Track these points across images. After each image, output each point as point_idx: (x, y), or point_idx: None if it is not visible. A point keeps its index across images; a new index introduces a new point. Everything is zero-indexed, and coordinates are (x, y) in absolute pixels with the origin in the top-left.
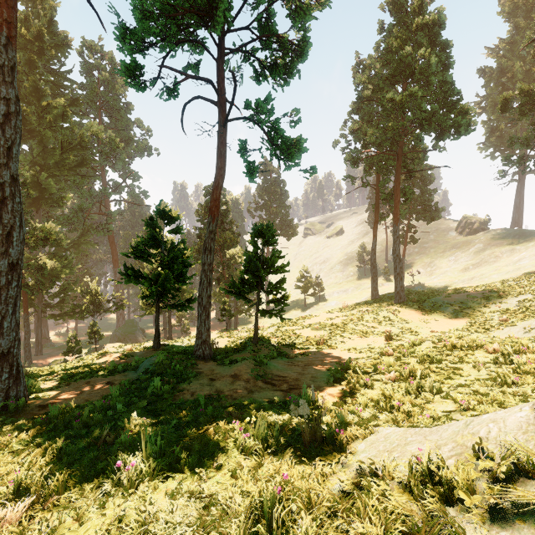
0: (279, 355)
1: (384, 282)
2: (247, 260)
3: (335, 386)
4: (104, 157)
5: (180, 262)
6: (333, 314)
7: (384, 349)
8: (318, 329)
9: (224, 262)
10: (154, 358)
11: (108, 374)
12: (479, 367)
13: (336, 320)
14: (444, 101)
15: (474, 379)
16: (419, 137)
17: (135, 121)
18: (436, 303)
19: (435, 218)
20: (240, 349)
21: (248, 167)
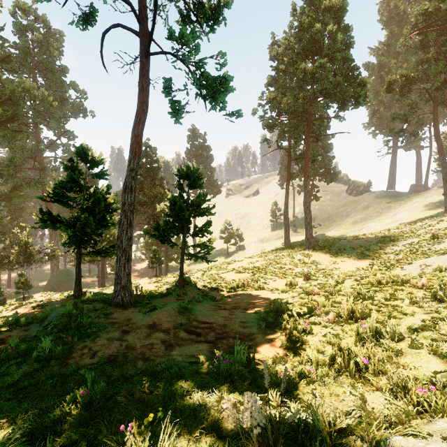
0: (205, 299)
1: (293, 233)
2: (171, 202)
3: (268, 332)
4: (37, 114)
5: (102, 205)
6: (253, 259)
7: (309, 289)
8: (242, 272)
9: (155, 215)
10: (63, 308)
11: (5, 329)
12: (419, 304)
13: (256, 264)
14: (346, 75)
15: (434, 320)
16: (327, 103)
17: (70, 83)
18: (341, 247)
19: (334, 180)
20: (165, 293)
21: (173, 107)
